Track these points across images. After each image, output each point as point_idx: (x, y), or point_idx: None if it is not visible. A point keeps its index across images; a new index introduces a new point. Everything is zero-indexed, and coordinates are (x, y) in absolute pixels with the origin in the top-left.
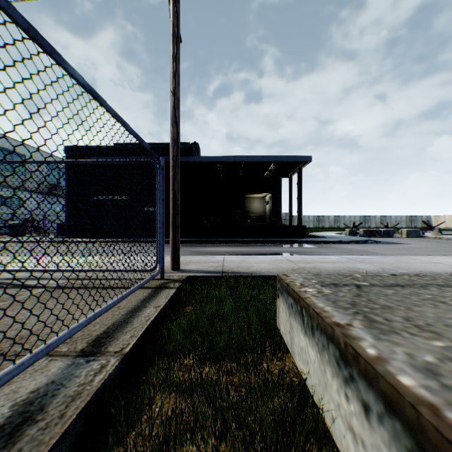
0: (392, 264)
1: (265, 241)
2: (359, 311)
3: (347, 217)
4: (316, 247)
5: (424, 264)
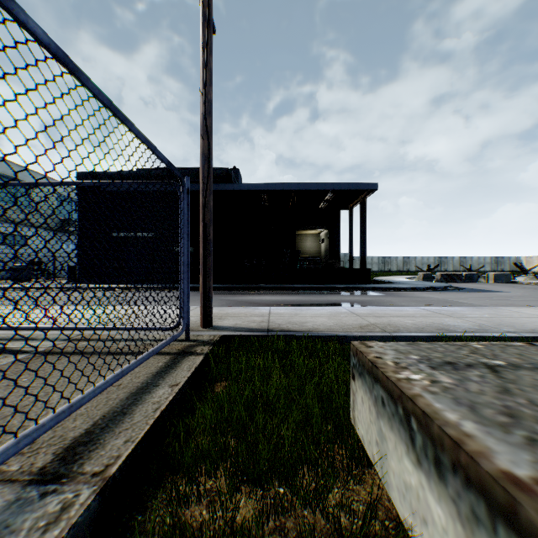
0: (490, 319)
1: (320, 288)
2: (535, 436)
3: (418, 258)
4: (385, 295)
5: (532, 319)
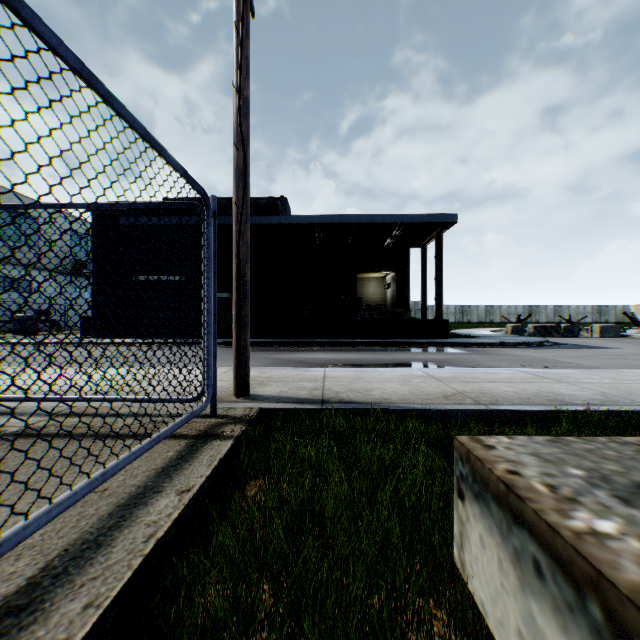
0: (614, 386)
1: (387, 344)
2: None
3: (504, 307)
4: (468, 353)
5: None
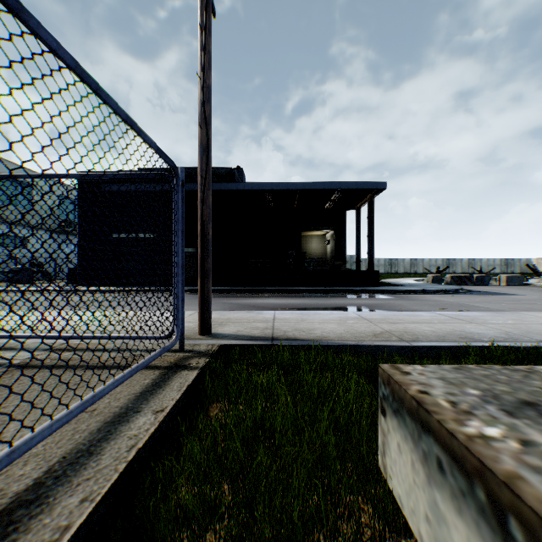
0: (516, 326)
1: (327, 291)
2: None
3: (426, 260)
4: (395, 298)
5: None
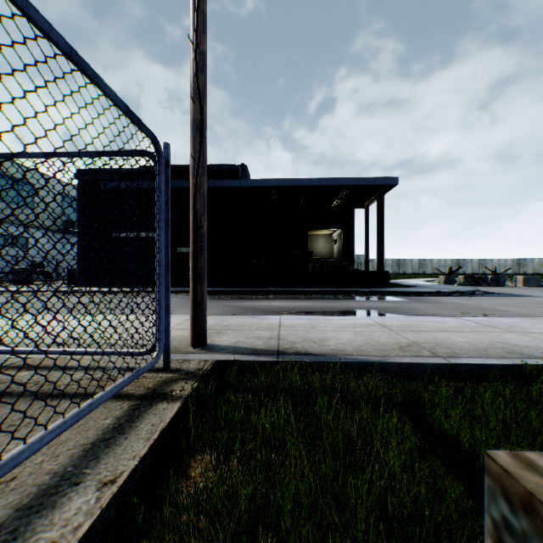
0: None
1: (335, 292)
2: None
3: (435, 260)
4: (409, 301)
5: None
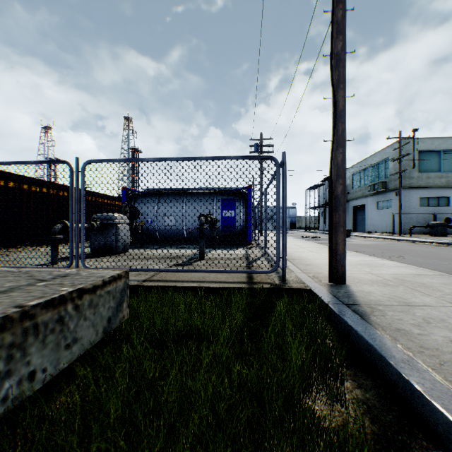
0: None
1: None
2: (20, 272)
3: None
4: None
5: None
